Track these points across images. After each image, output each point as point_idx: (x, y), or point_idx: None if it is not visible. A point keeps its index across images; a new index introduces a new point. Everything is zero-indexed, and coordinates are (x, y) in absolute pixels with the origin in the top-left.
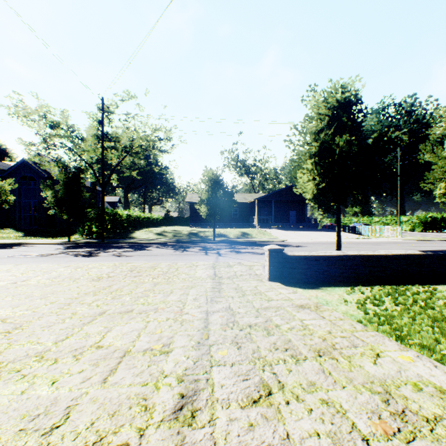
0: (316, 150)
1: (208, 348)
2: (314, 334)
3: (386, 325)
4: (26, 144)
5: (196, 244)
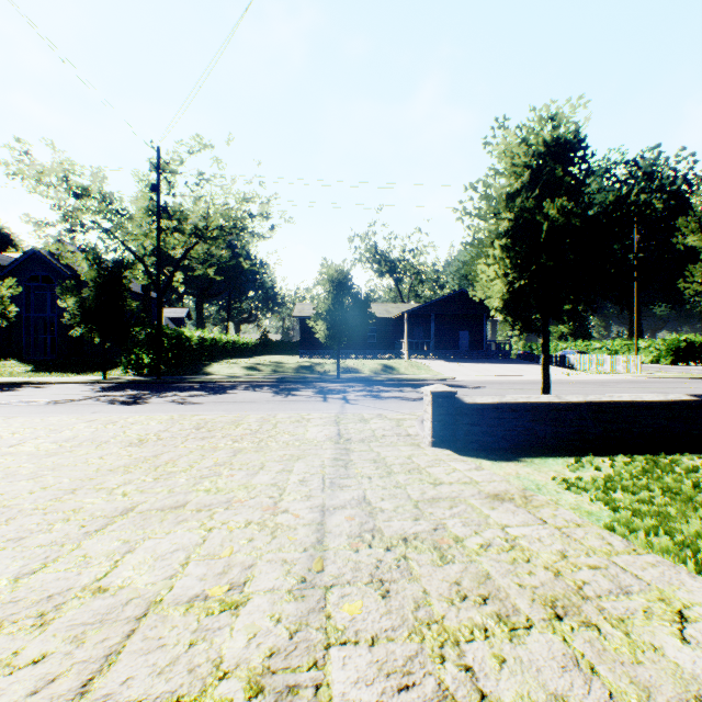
0: (507, 227)
1: (322, 594)
2: (535, 561)
3: (660, 534)
4: (36, 223)
5: (308, 385)
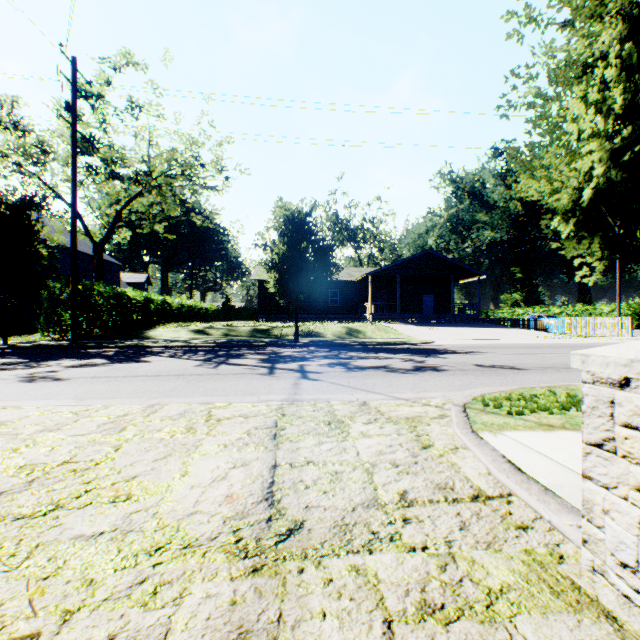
0: (609, 45)
1: None
2: None
3: None
4: None
5: (257, 350)
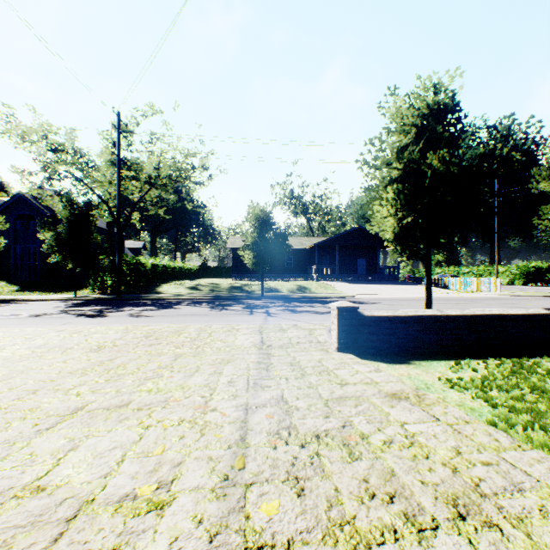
0: (398, 174)
1: (243, 493)
2: (433, 457)
3: (535, 428)
4: (21, 172)
5: (238, 301)
